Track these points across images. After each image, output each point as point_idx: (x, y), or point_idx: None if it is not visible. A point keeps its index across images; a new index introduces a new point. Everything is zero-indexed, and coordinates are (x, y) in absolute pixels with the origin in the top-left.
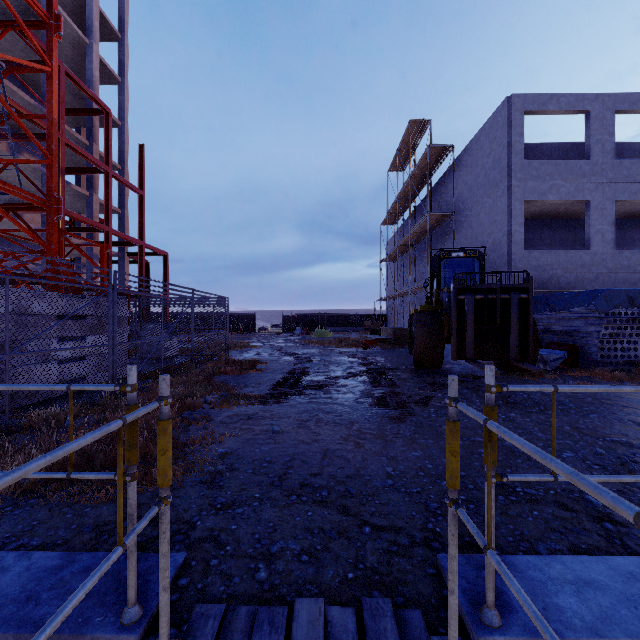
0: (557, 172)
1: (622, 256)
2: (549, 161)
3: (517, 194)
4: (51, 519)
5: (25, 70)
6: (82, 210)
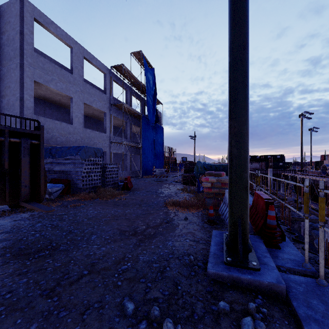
0: (56, 72)
1: (87, 132)
2: (51, 62)
3: (28, 73)
4: None
5: None
6: None
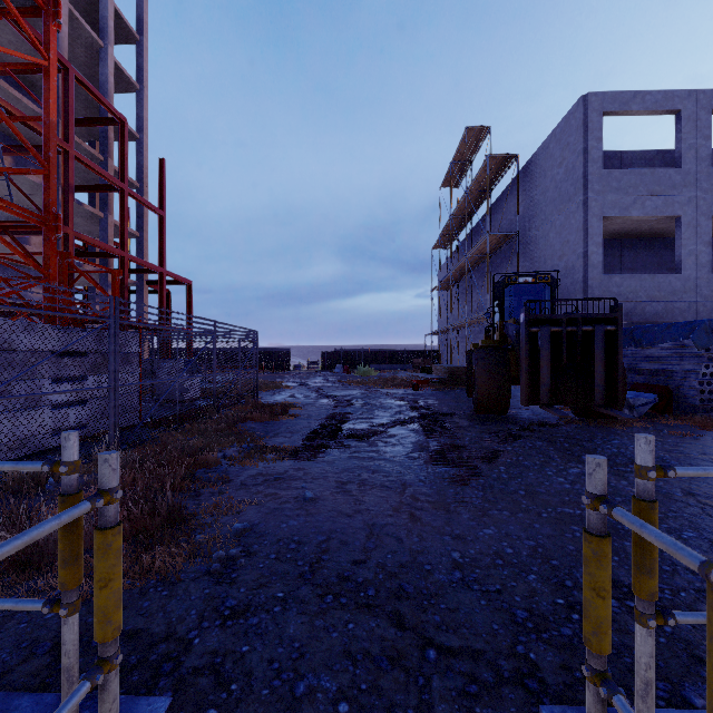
0: (642, 183)
1: None
2: (632, 170)
3: (594, 209)
4: None
5: (18, 65)
6: (96, 233)
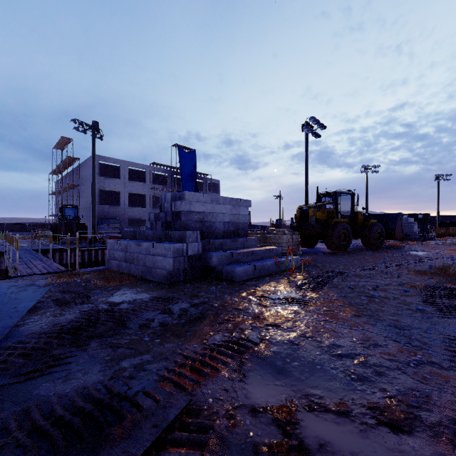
0: (110, 181)
1: (130, 209)
2: (108, 178)
3: (97, 187)
4: None
5: None
6: None
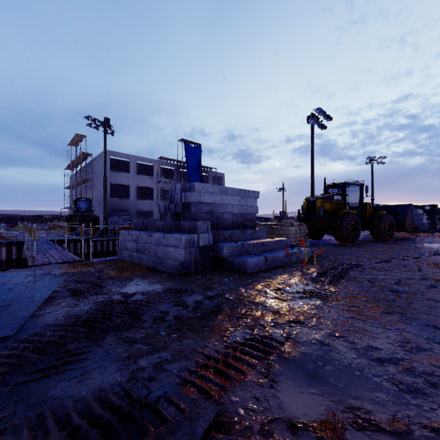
0: (120, 175)
1: (139, 201)
2: (118, 172)
3: (108, 180)
4: None
5: None
6: None
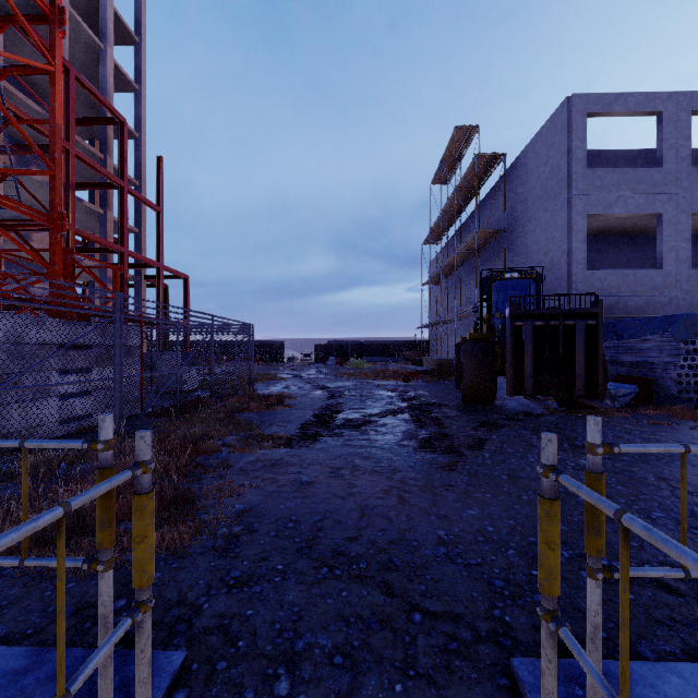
0: (624, 182)
1: None
2: (615, 169)
3: (578, 207)
4: (25, 598)
5: (25, 70)
6: (96, 229)
